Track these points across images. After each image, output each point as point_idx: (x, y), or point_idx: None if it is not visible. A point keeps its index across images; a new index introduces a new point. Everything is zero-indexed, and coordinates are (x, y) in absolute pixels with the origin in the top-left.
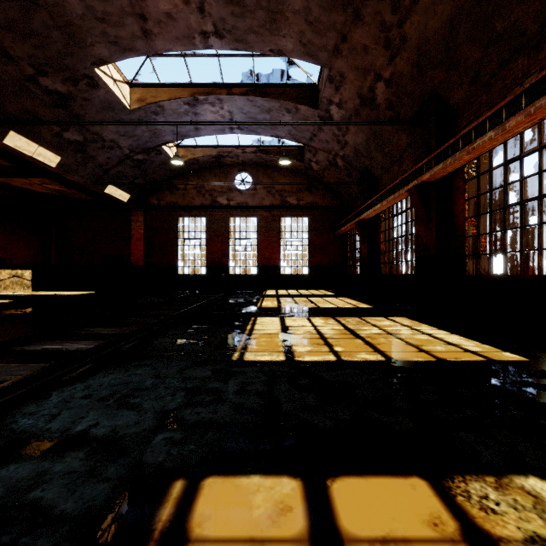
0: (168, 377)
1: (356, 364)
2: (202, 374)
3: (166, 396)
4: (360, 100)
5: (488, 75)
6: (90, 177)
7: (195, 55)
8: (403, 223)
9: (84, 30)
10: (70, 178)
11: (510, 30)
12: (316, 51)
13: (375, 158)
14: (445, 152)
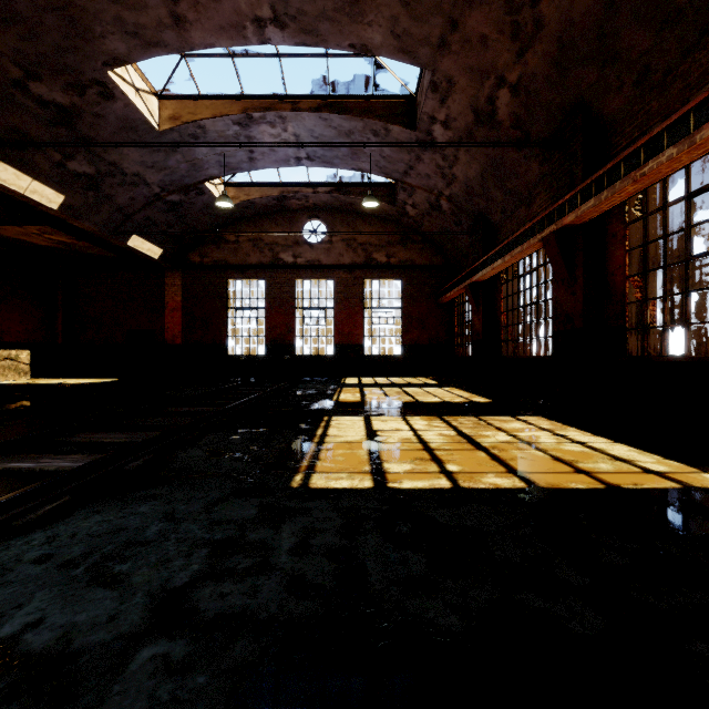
0: (186, 519)
1: (483, 495)
2: (242, 513)
3: (176, 557)
4: (474, 116)
5: (661, 71)
6: (107, 224)
7: (248, 54)
8: (534, 286)
9: (89, 14)
10: (79, 226)
11: (698, 1)
12: (414, 46)
13: (494, 197)
14: (599, 182)
